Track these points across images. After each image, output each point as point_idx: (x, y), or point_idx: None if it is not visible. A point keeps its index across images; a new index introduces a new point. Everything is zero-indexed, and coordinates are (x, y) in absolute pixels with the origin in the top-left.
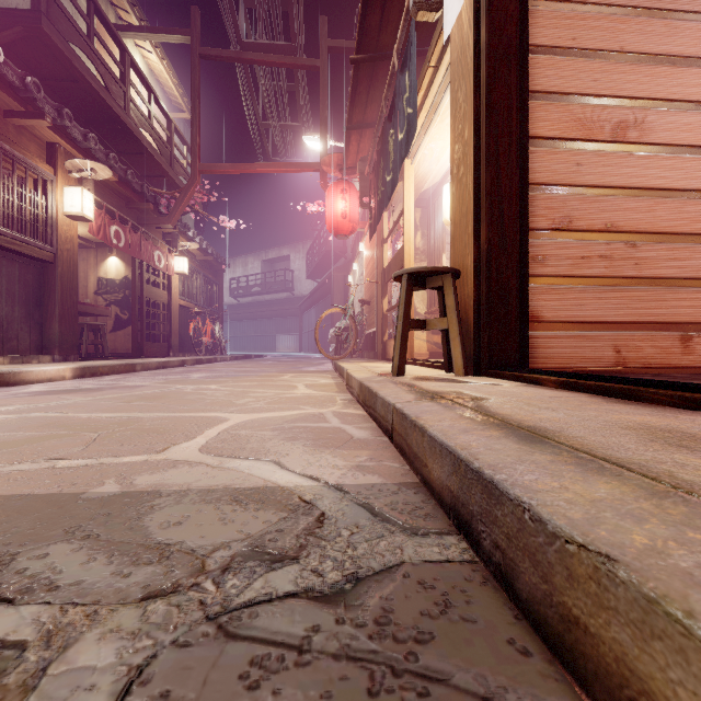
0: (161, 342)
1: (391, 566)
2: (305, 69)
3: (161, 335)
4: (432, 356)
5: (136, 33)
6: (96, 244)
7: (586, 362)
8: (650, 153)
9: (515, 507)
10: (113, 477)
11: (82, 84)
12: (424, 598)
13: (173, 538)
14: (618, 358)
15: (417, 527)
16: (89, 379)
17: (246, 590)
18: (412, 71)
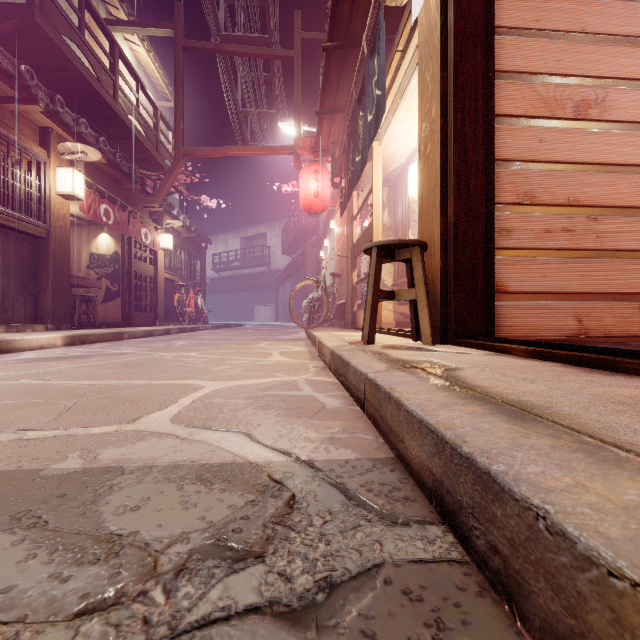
0: (148, 312)
1: (370, 568)
2: (280, 60)
3: (148, 306)
4: (398, 325)
5: (124, 27)
6: (89, 222)
7: (549, 331)
8: (610, 130)
9: (523, 510)
10: (78, 450)
11: (74, 74)
12: (411, 616)
13: (127, 527)
14: (580, 327)
15: (396, 514)
16: (78, 347)
17: (201, 603)
18: (381, 55)
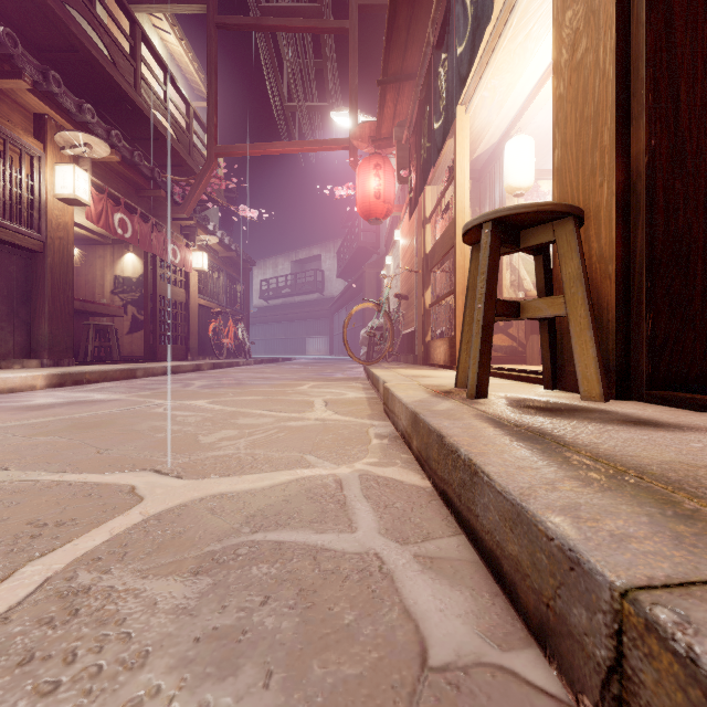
0: (179, 344)
1: None
2: (332, 33)
3: (179, 337)
4: None
5: (148, 5)
6: (113, 240)
7: None
8: None
9: None
10: None
11: (83, 55)
12: None
13: None
14: None
15: None
16: (66, 388)
17: None
18: None
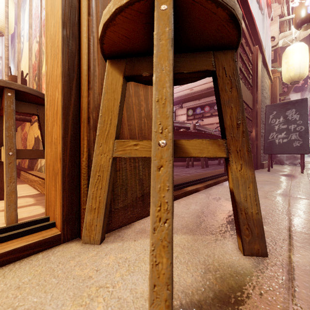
0: None
1: None
2: None
3: None
4: None
5: None
6: None
7: None
8: None
9: None
10: None
11: None
12: None
13: None
14: None
15: None
16: None
17: None
18: None
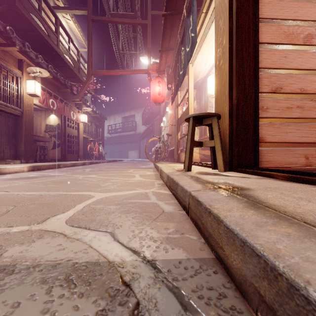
0: (74, 154)
1: None
2: (140, 25)
3: (74, 151)
4: (201, 160)
5: (62, 10)
6: (45, 109)
7: (289, 164)
8: None
9: None
10: None
11: (36, 33)
12: None
13: None
14: (307, 162)
15: None
16: (35, 172)
17: None
18: (194, 14)
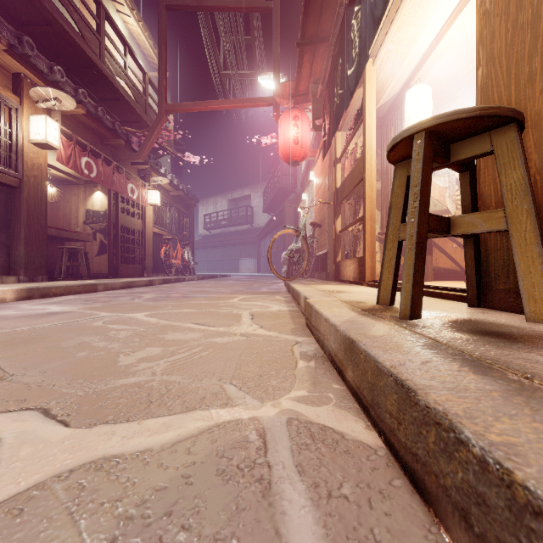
0: (137, 264)
1: None
2: (259, 12)
3: (137, 258)
4: None
5: None
6: (85, 181)
7: None
8: None
9: None
10: None
11: (56, 28)
12: None
13: None
14: None
15: None
16: (32, 301)
17: None
18: None
